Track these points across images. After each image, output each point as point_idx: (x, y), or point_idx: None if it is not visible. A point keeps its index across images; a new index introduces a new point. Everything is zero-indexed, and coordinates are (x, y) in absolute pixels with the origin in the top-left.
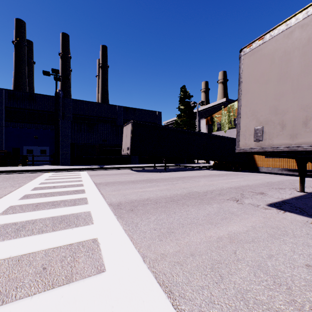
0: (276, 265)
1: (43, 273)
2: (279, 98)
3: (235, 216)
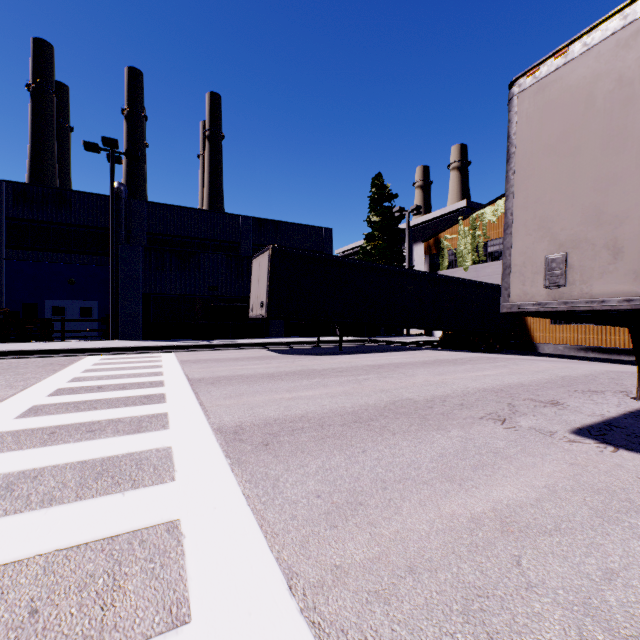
0: (631, 604)
1: (26, 627)
2: (606, 188)
3: (504, 459)
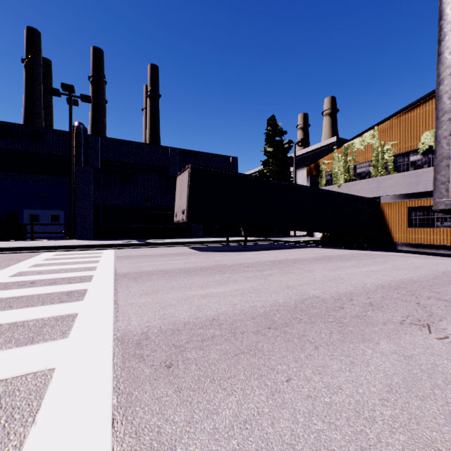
0: None
1: None
2: None
3: None
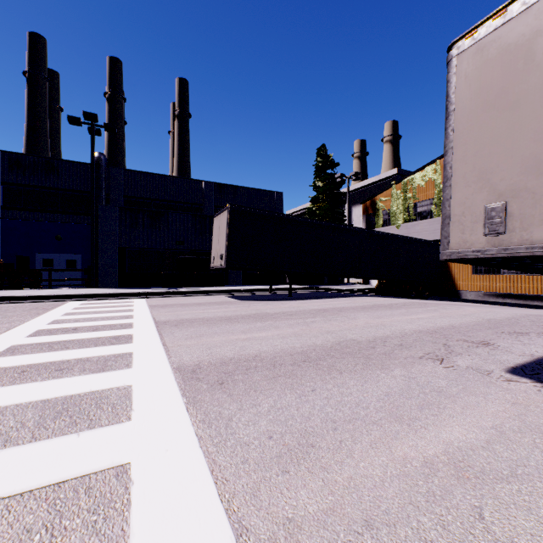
0: None
1: None
2: None
3: (448, 399)
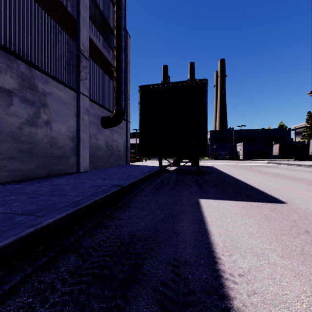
0: None
1: None
2: None
3: None
